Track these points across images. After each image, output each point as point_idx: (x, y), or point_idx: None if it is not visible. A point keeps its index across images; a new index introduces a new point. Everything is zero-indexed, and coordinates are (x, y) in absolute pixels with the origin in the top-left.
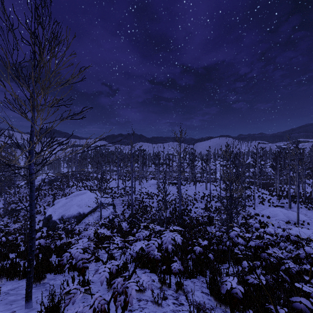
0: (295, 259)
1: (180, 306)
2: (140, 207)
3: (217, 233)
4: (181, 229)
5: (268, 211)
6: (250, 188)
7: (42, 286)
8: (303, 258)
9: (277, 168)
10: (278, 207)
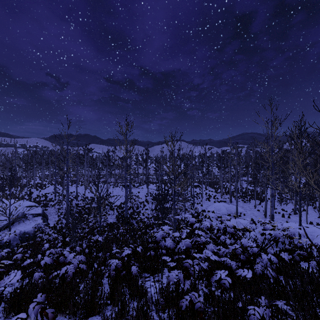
0: (232, 254)
1: None
2: (80, 214)
3: (154, 235)
4: None
5: (213, 207)
6: (199, 186)
7: None
8: (240, 253)
9: (221, 167)
10: (221, 202)
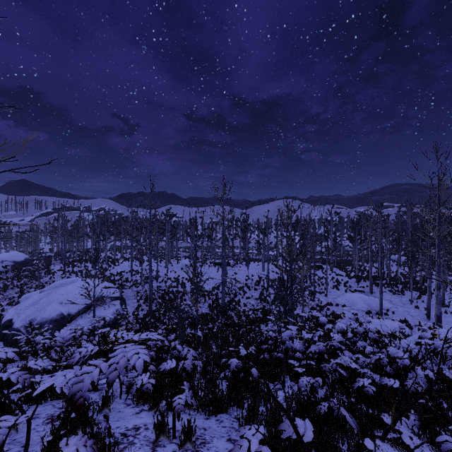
0: (375, 366)
1: None
2: (164, 300)
3: (269, 333)
4: (158, 337)
5: (344, 298)
6: (322, 267)
7: None
8: (386, 364)
9: (356, 240)
10: (357, 292)
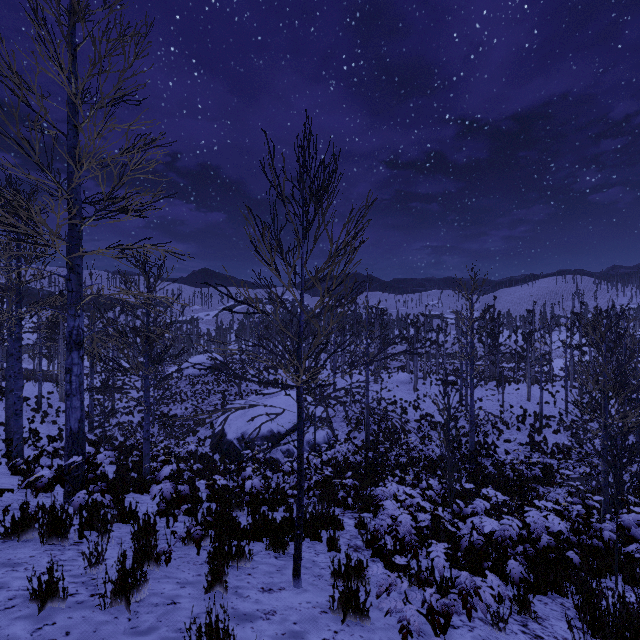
0: None
1: (537, 639)
2: (381, 428)
3: (577, 507)
4: (557, 507)
5: None
6: None
7: (288, 557)
8: None
9: None
10: None
